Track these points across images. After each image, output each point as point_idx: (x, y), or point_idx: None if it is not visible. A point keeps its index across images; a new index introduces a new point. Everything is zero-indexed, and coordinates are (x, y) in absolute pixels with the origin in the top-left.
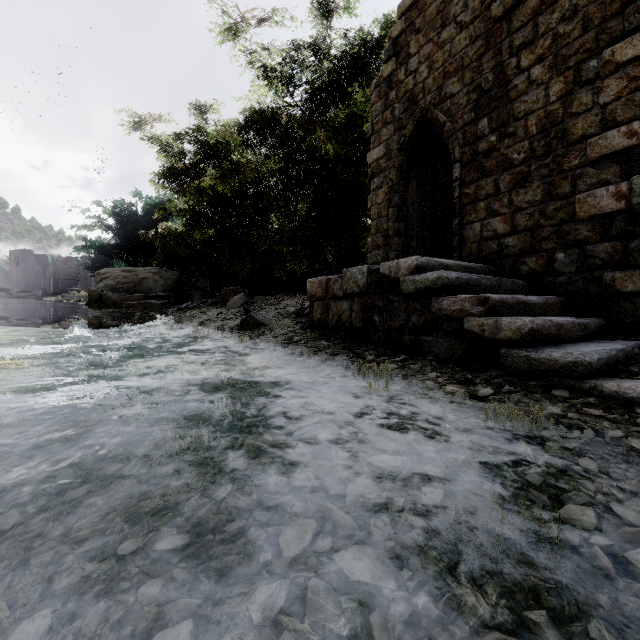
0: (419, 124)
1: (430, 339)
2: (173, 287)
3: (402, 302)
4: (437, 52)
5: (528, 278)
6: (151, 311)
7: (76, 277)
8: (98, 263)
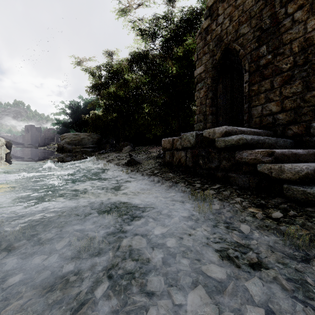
0: (224, 52)
1: (234, 175)
2: (97, 142)
3: (216, 153)
4: (234, 11)
5: (292, 138)
6: (86, 154)
7: (53, 137)
8: (63, 131)
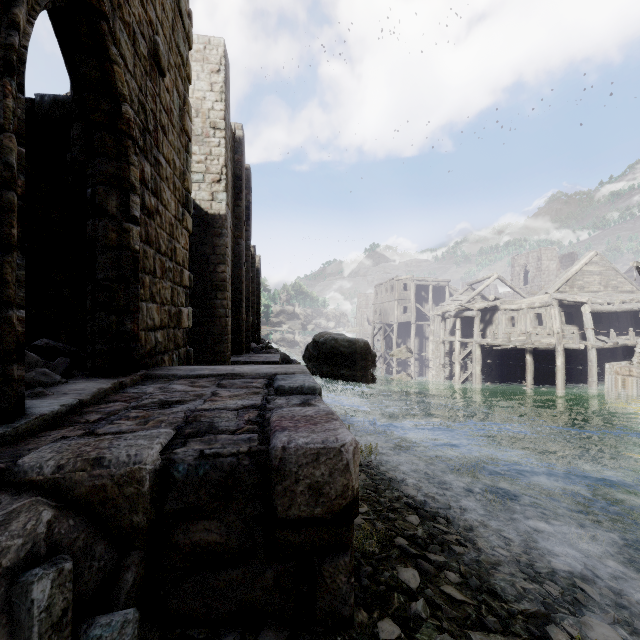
0: None
1: None
2: None
3: None
4: None
5: None
6: None
7: None
8: None
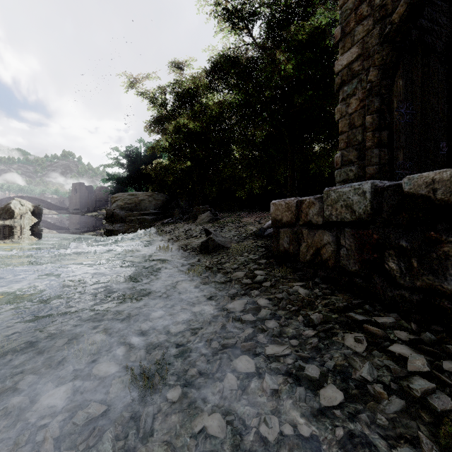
0: (414, 2)
1: None
2: (162, 206)
3: None
4: None
5: None
6: (144, 225)
7: (107, 199)
8: (118, 190)
